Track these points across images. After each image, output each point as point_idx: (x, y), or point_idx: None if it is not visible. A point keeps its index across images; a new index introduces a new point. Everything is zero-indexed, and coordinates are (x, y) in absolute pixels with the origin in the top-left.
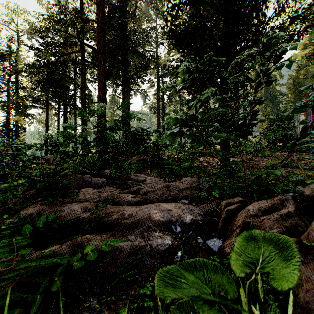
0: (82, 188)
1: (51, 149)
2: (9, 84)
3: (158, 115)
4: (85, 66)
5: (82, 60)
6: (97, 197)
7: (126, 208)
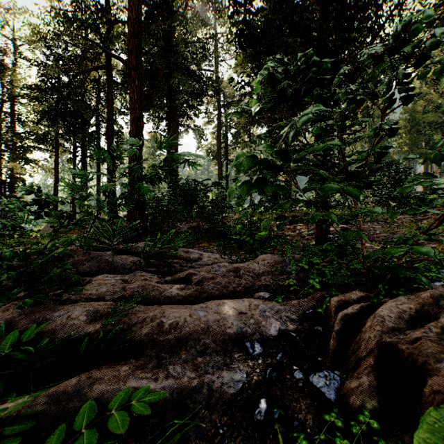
0: (99, 273)
1: (37, 211)
2: (0, 115)
3: (219, 162)
4: (112, 90)
5: (108, 80)
6: (119, 290)
7: (168, 311)
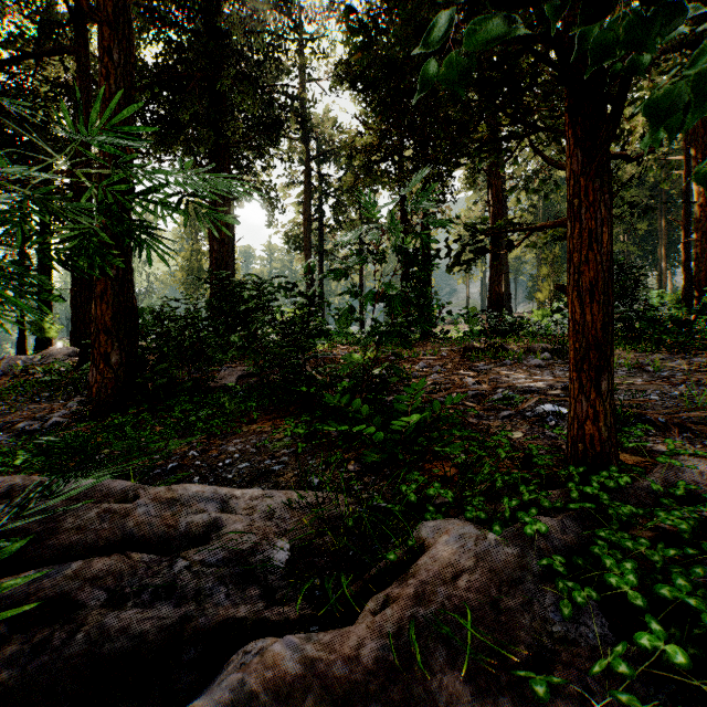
0: None
1: None
2: None
3: (308, 253)
4: (87, 95)
5: (79, 77)
6: None
7: None
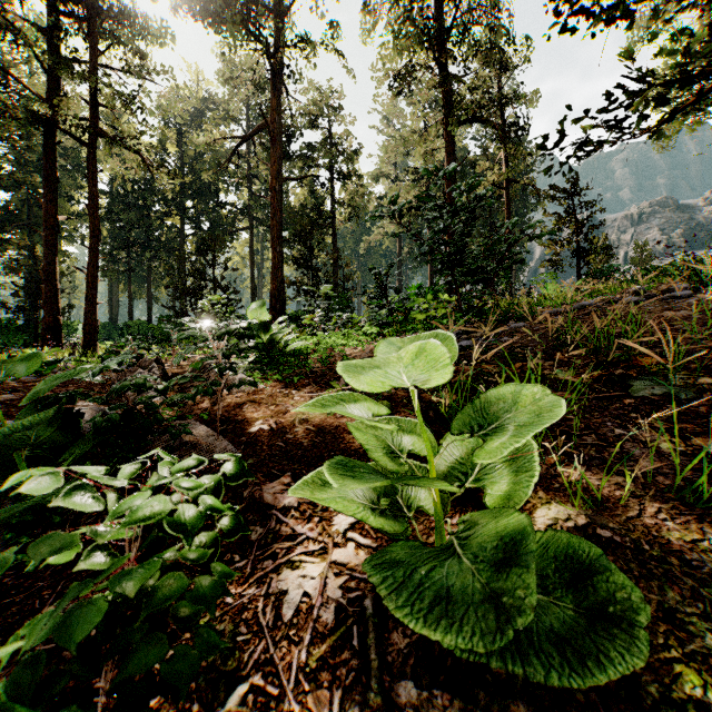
0: None
1: None
2: None
3: (110, 288)
4: None
5: None
6: None
7: None
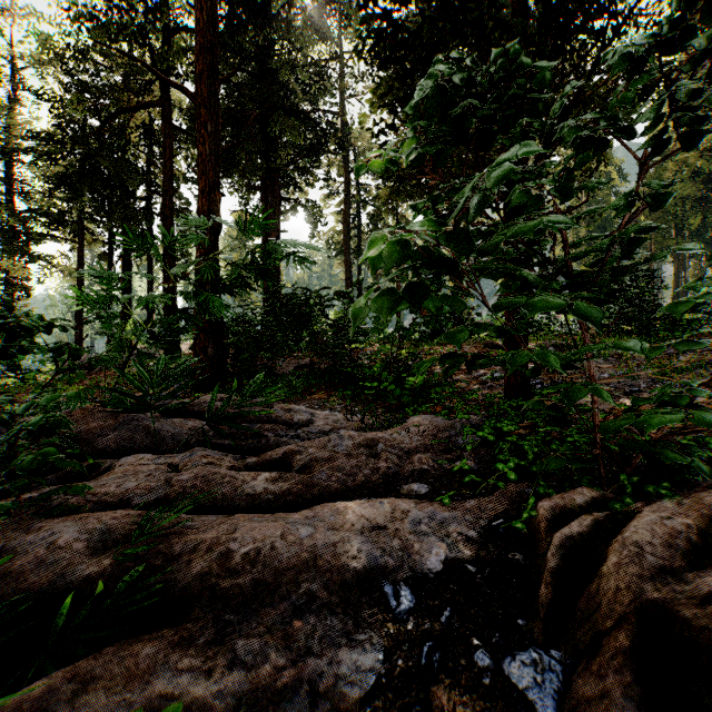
0: (131, 451)
1: (3, 344)
2: None
3: (348, 259)
4: (171, 141)
5: (164, 126)
6: (160, 486)
7: (243, 526)
